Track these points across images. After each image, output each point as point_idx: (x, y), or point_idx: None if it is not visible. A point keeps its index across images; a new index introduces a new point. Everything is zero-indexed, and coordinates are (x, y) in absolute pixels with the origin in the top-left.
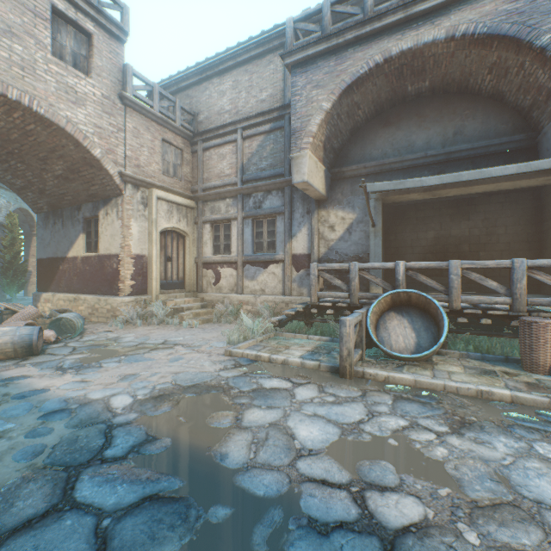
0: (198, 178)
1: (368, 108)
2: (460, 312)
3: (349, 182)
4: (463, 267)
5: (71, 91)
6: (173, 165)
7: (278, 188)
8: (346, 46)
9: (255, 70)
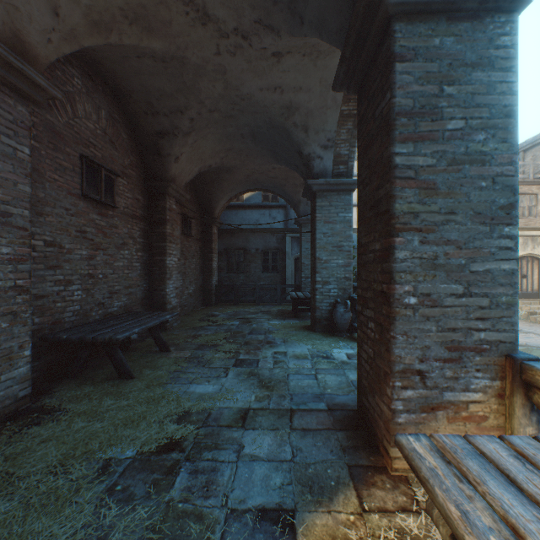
0: None
1: None
2: None
3: None
4: None
5: None
6: (526, 208)
7: None
8: None
9: None
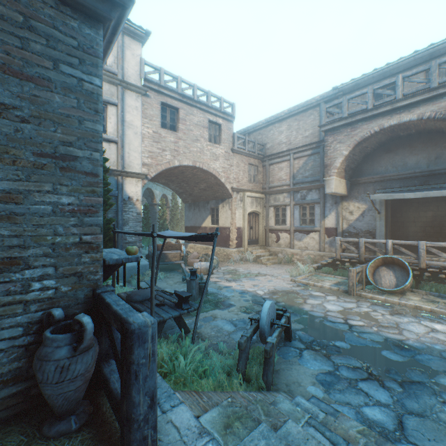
0: (266, 181)
1: (374, 145)
2: (426, 270)
3: (363, 186)
4: (427, 245)
5: (214, 155)
6: (253, 176)
7: (316, 188)
8: (357, 121)
9: (301, 119)
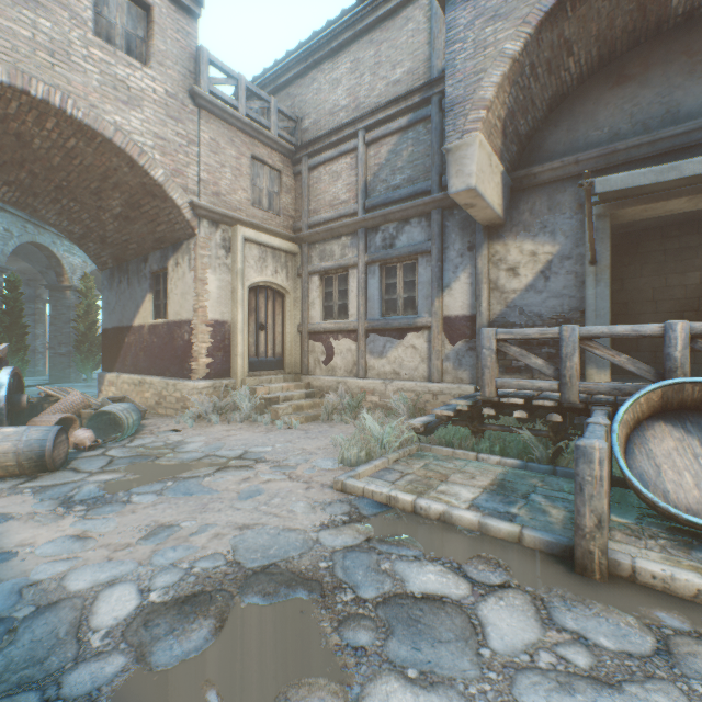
0: (302, 211)
1: (587, 51)
2: None
3: (545, 192)
4: None
5: (122, 87)
6: (267, 194)
7: (420, 213)
8: None
9: (384, 37)
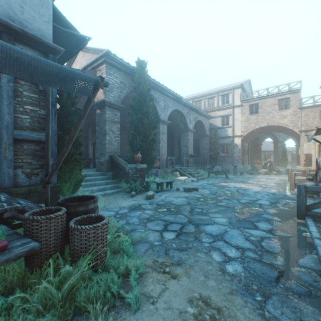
0: None
1: None
2: None
3: None
4: None
5: (282, 116)
6: None
7: None
8: None
9: None
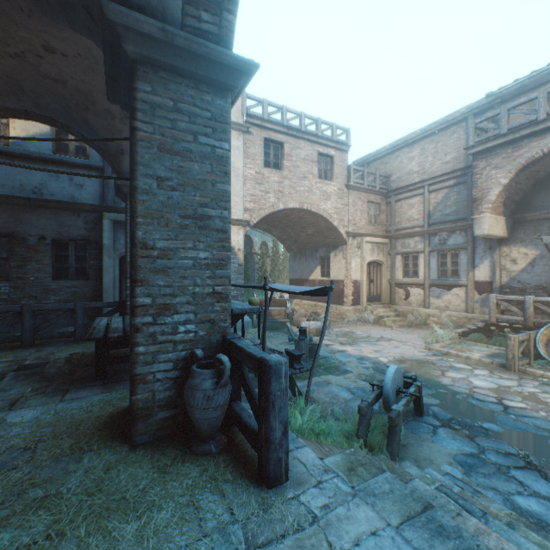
0: (391, 222)
1: (549, 168)
2: None
3: (532, 225)
4: None
5: (325, 194)
6: (373, 216)
7: (461, 229)
8: (521, 138)
9: (439, 139)
